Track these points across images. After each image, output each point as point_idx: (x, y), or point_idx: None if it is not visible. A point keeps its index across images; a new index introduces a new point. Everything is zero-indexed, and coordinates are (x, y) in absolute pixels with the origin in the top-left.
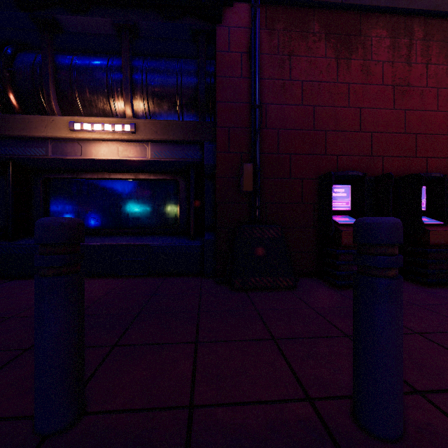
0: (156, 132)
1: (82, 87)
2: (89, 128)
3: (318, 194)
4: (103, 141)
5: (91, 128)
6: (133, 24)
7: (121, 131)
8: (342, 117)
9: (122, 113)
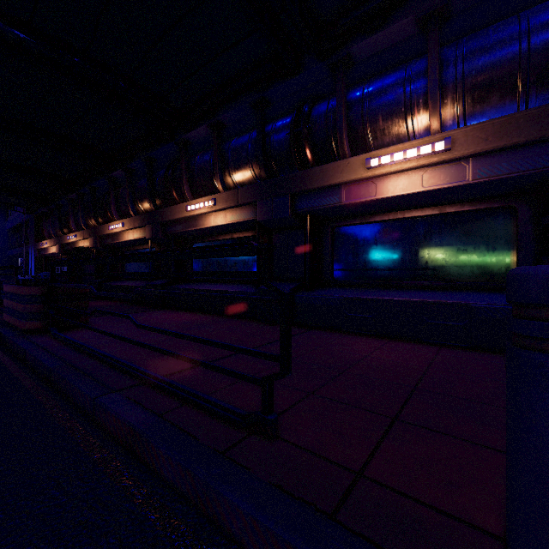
0: (485, 140)
1: (374, 116)
2: (387, 161)
3: None
4: (402, 173)
5: (390, 160)
6: (446, 2)
7: (429, 153)
8: None
9: (422, 130)
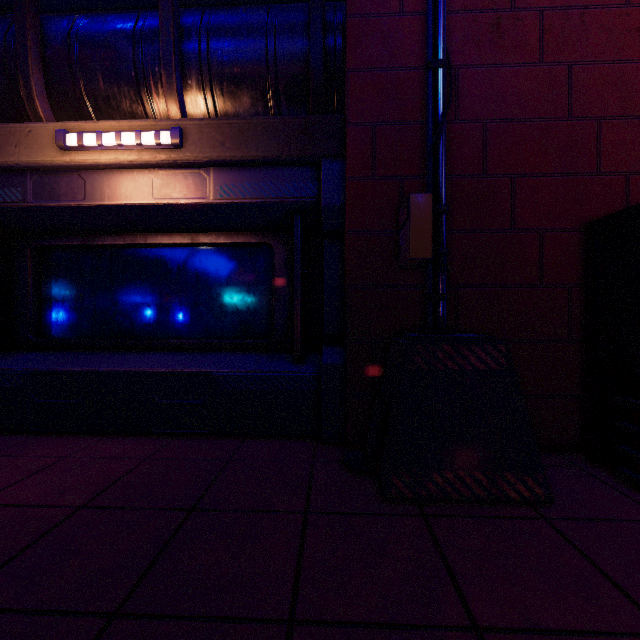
0: (222, 144)
1: (90, 70)
2: (93, 142)
3: (579, 266)
4: (125, 170)
5: (96, 141)
6: None
7: (154, 145)
8: (639, 84)
9: (167, 117)
